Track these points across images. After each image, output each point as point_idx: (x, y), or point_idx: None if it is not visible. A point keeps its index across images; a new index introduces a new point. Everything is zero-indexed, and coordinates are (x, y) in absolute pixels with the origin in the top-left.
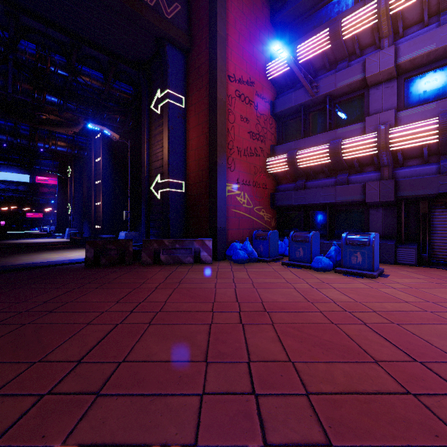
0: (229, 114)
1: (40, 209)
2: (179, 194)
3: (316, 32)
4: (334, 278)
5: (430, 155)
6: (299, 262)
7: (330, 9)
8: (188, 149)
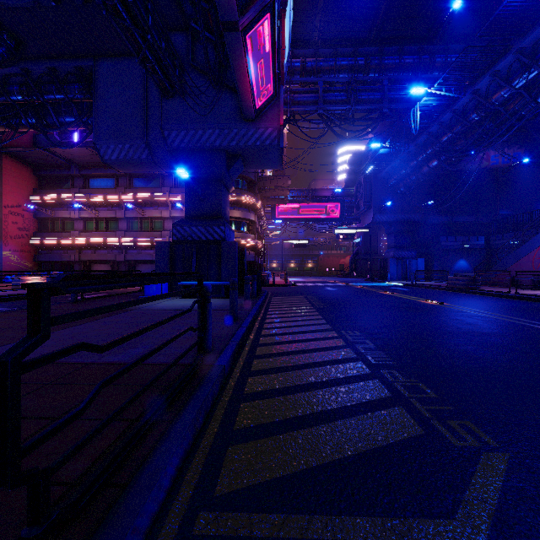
0: (5, 222)
1: None
2: None
3: (55, 191)
4: None
5: (91, 247)
6: None
7: (63, 181)
8: None
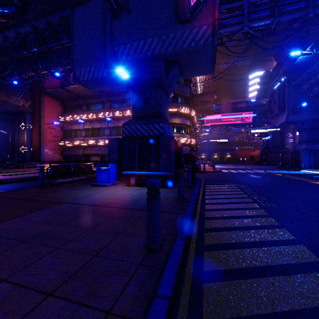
0: (45, 133)
1: None
2: (30, 151)
3: (71, 114)
4: None
5: (89, 146)
6: None
7: (76, 108)
8: (33, 139)
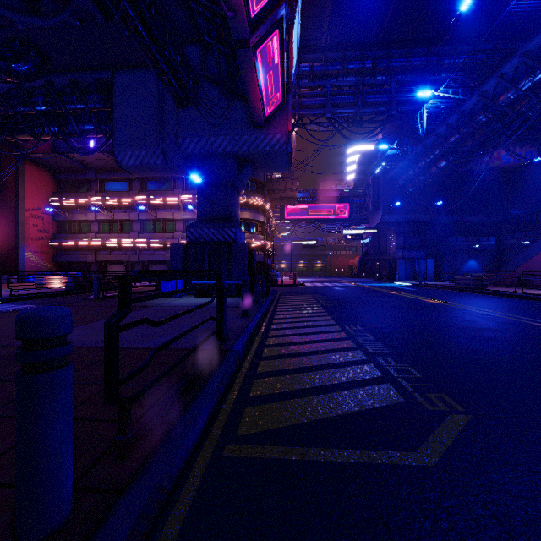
0: (26, 225)
1: None
2: None
3: (72, 194)
4: None
5: (106, 249)
6: None
7: (80, 185)
8: (2, 235)
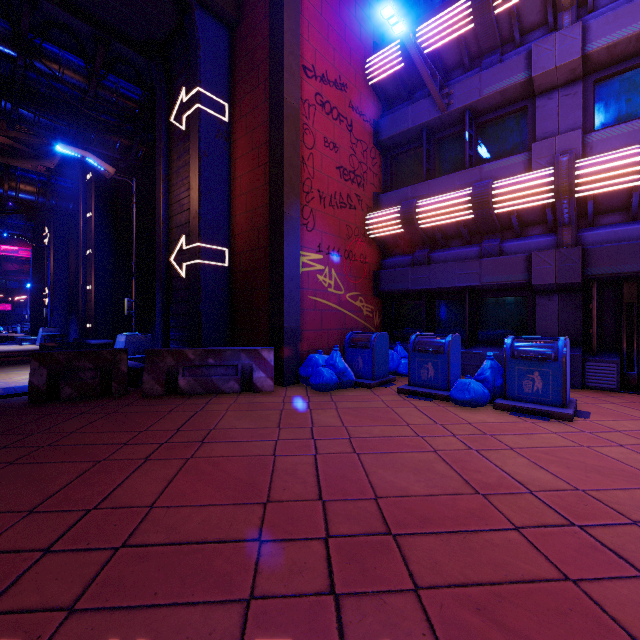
0: (305, 133)
1: (8, 297)
2: (219, 270)
3: (448, 6)
4: (499, 422)
5: (639, 206)
6: (427, 389)
7: None
8: (234, 193)
